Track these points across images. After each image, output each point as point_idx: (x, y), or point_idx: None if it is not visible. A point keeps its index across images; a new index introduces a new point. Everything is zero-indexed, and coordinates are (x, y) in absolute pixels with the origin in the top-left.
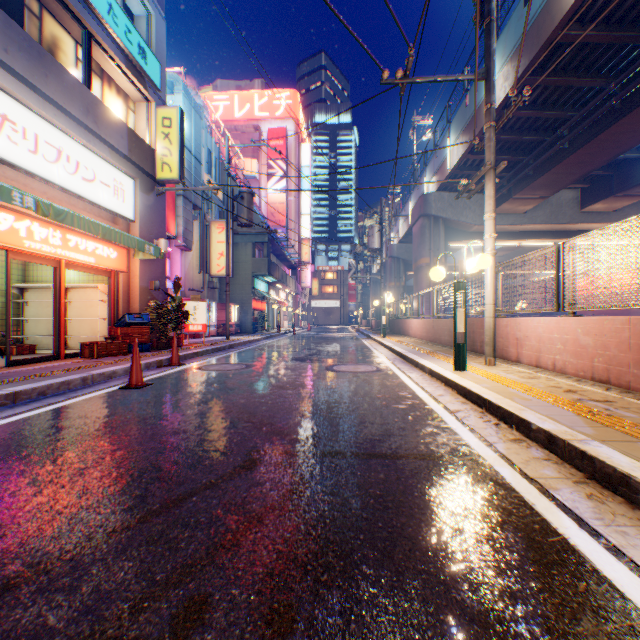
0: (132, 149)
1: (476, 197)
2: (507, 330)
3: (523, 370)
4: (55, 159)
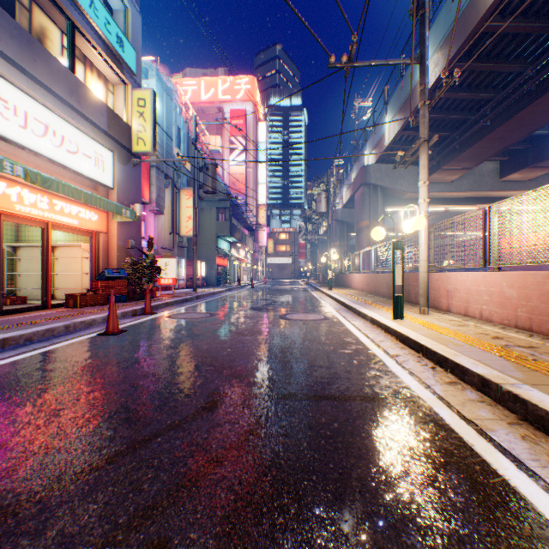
0: (111, 126)
1: (409, 168)
2: (439, 283)
3: (453, 318)
4: (43, 133)
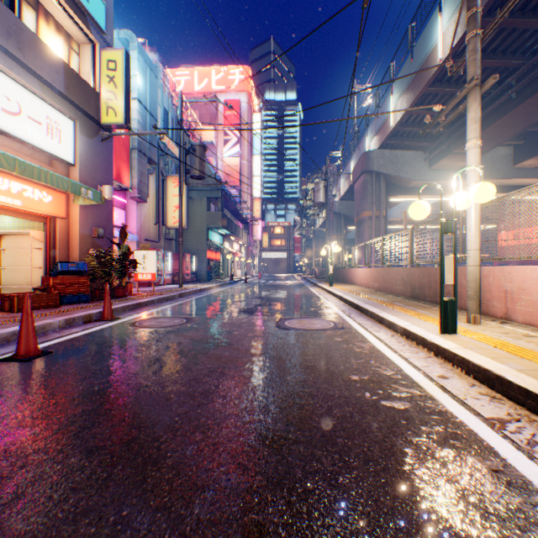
0: (70, 87)
1: (415, 154)
2: (489, 281)
3: (527, 332)
4: None
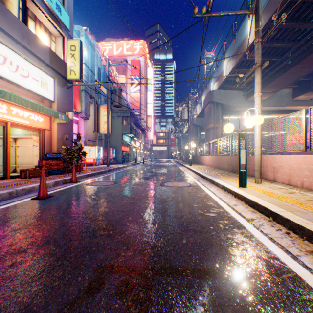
0: (52, 61)
1: (238, 92)
2: (266, 162)
3: (281, 187)
4: (2, 62)
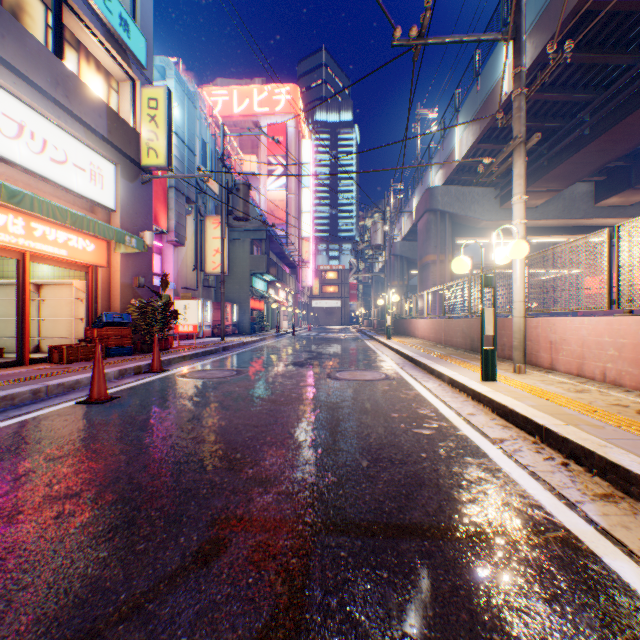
0: (112, 130)
1: (485, 191)
2: (537, 332)
3: (563, 380)
4: (15, 135)
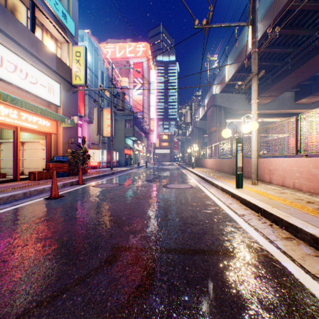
0: (58, 67)
1: (240, 96)
2: (263, 165)
3: (275, 188)
4: (13, 70)
